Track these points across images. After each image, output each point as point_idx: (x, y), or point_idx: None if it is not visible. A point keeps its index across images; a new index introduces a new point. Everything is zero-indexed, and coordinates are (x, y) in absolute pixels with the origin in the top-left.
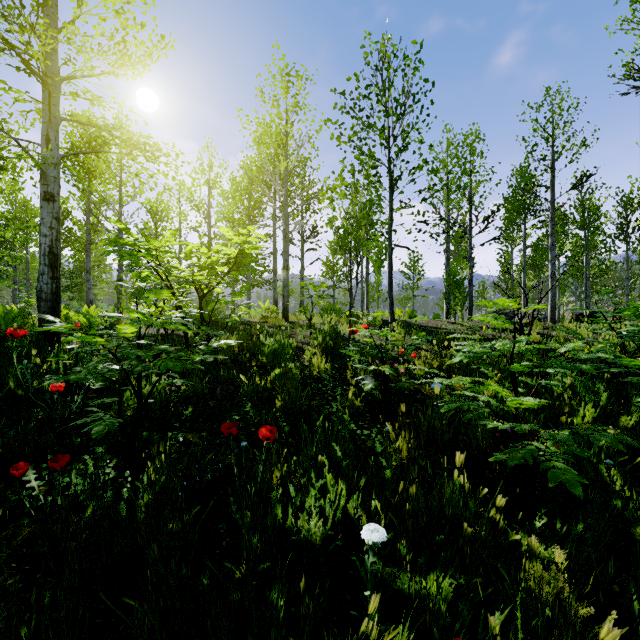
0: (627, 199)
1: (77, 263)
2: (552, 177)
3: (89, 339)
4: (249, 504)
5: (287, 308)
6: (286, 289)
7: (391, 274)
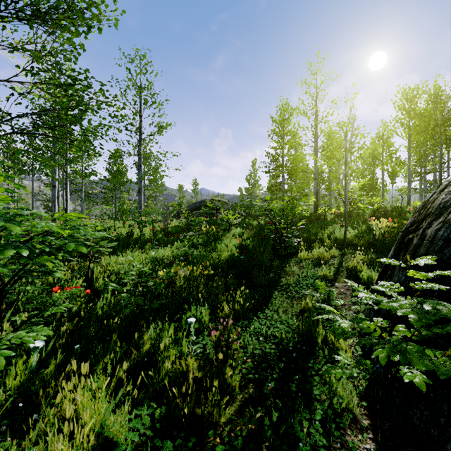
0: None
1: (327, 191)
2: None
3: (319, 203)
4: None
5: (409, 201)
6: (408, 192)
7: (440, 180)
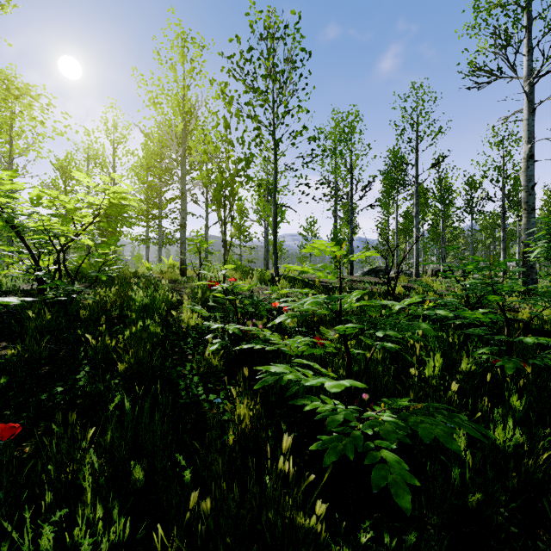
0: (472, 180)
1: None
2: (416, 157)
3: None
4: (9, 522)
5: (184, 263)
6: (183, 245)
7: (275, 232)
